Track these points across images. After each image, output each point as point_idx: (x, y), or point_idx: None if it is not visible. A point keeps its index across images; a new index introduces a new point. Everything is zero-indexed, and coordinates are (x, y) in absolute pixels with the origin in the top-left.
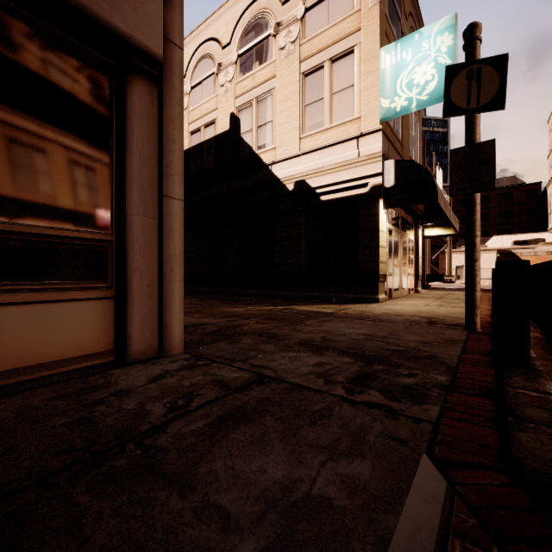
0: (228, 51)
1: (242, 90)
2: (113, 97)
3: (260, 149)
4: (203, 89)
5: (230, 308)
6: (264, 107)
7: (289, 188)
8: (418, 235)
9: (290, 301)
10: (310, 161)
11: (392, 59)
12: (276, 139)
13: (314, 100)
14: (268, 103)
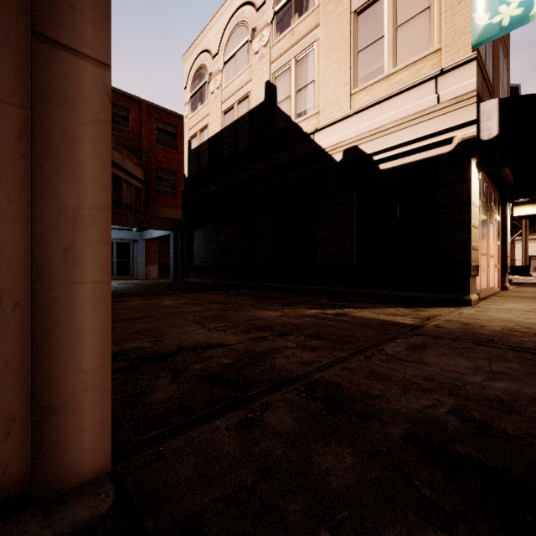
0: (262, 11)
1: (279, 52)
2: None
3: (299, 117)
4: (236, 62)
5: (261, 311)
6: (304, 66)
7: (336, 159)
8: (506, 215)
9: (339, 300)
10: (364, 121)
11: None
12: (319, 101)
13: (370, 42)
14: (310, 59)
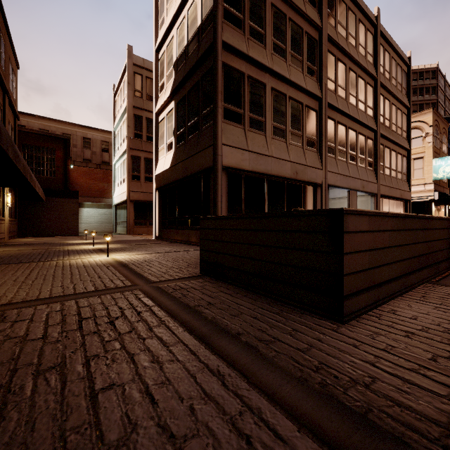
0: None
1: None
2: (404, 205)
3: None
4: None
5: None
6: None
7: None
8: (446, 209)
9: None
10: None
11: (437, 163)
12: None
13: None
14: None
